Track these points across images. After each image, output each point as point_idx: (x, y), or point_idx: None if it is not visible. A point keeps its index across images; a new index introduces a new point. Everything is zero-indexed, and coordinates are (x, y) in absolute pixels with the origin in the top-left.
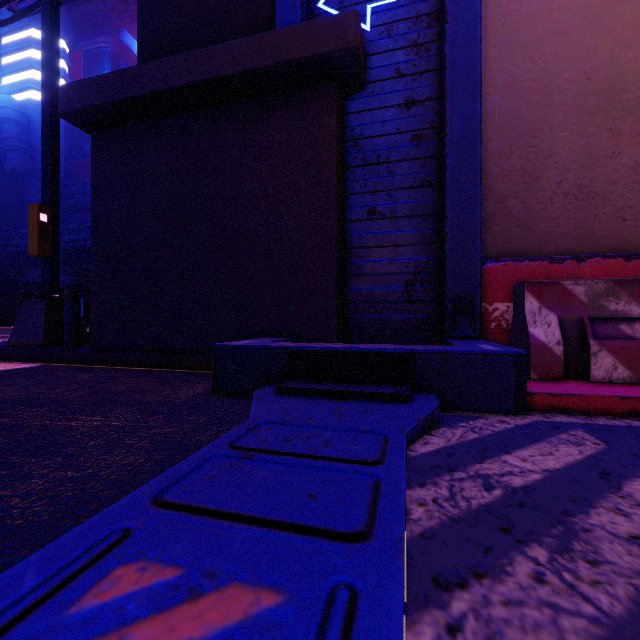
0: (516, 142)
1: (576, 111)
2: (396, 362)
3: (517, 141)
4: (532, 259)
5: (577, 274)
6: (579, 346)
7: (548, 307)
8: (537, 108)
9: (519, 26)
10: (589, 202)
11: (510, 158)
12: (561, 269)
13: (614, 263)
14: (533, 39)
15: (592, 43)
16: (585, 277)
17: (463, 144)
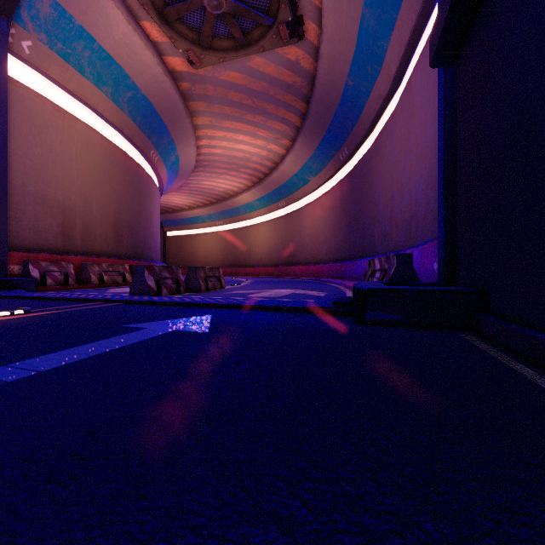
0: (13, 206)
1: (34, 202)
2: (5, 282)
3: (13, 205)
4: (23, 251)
5: (37, 257)
6: (44, 278)
7: (36, 268)
8: (21, 196)
9: (14, 163)
10: (38, 233)
11: (10, 211)
12: (33, 255)
13: (47, 255)
14: (19, 170)
15: (39, 181)
16: (40, 258)
17: (1, 210)
